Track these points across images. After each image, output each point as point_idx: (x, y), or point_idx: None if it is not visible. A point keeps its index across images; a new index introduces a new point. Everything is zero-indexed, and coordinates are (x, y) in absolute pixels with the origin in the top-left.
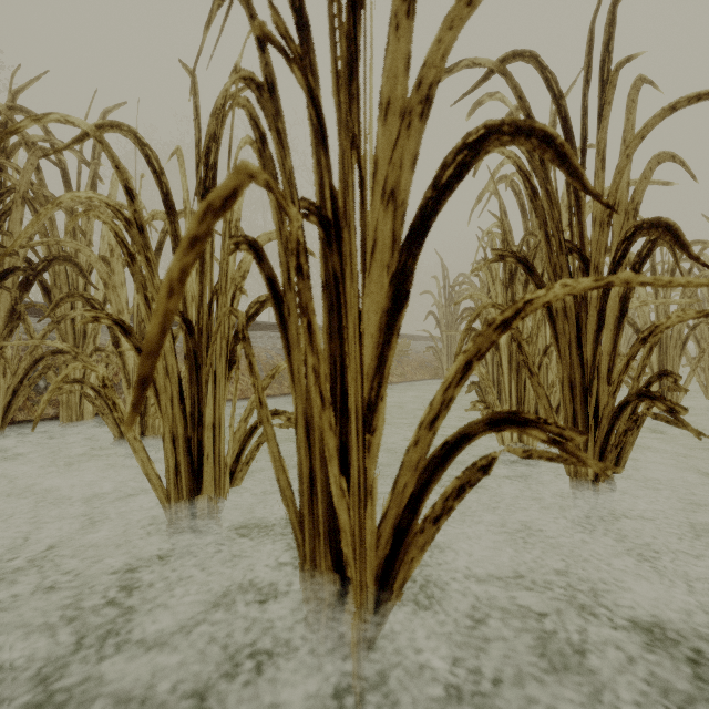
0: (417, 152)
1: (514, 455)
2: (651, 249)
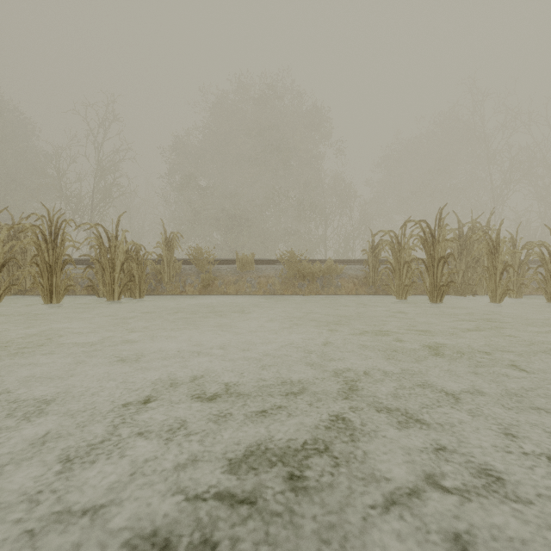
0: None
1: None
2: None
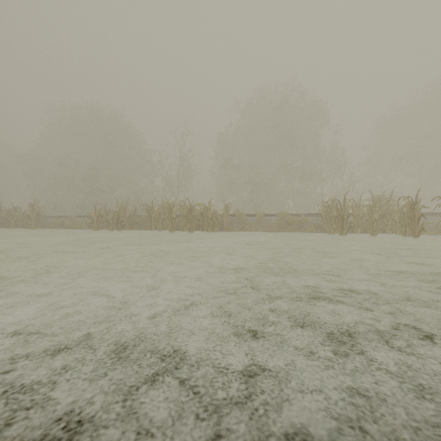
0: (417, 216)
1: None
2: None
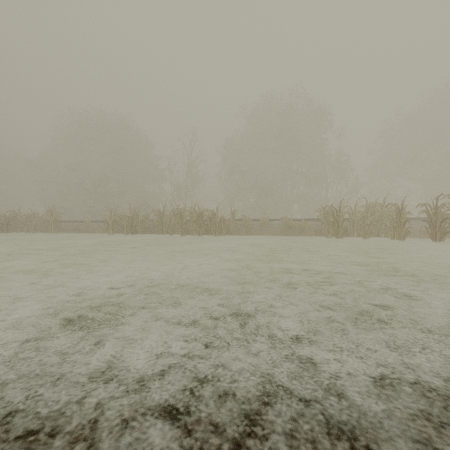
0: (403, 221)
1: (441, 243)
2: (444, 220)
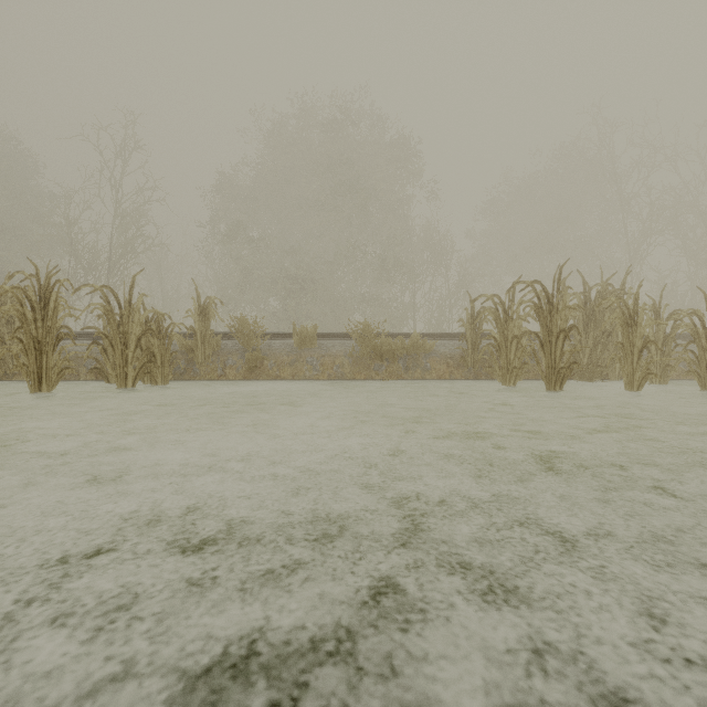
0: None
1: None
2: None
